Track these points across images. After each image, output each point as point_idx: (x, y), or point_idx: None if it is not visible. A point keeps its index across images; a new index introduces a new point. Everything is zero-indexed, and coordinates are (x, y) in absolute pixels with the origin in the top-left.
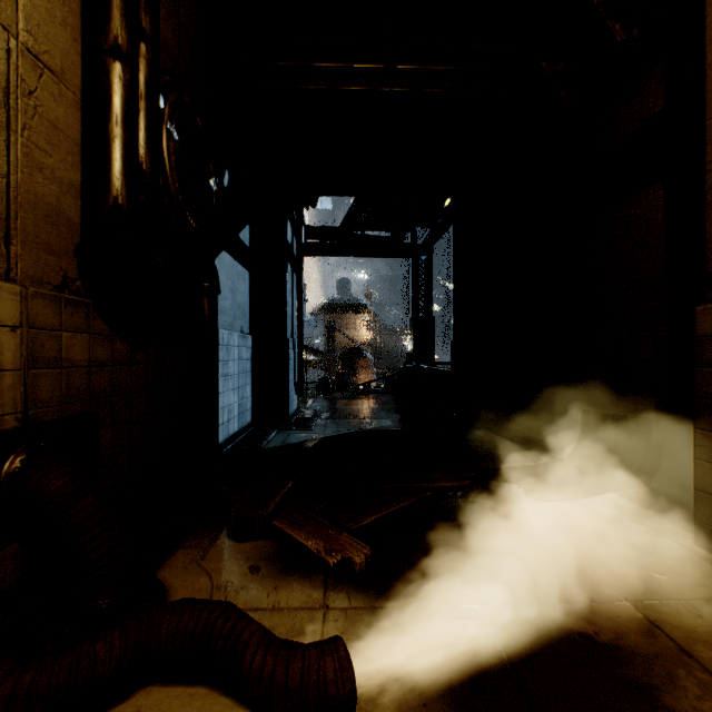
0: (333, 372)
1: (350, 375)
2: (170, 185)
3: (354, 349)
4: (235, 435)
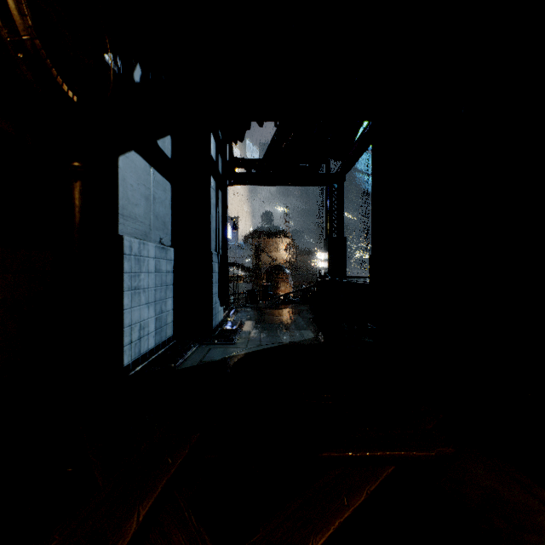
0: (259, 284)
1: (273, 287)
2: (13, 14)
3: (276, 267)
4: (150, 352)
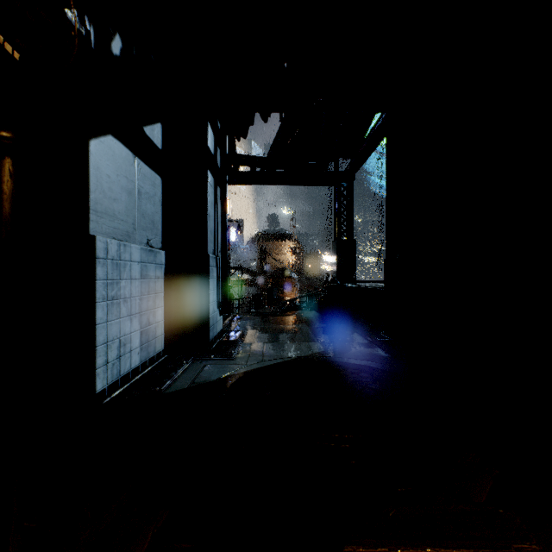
0: (264, 288)
1: (279, 291)
2: None
3: (282, 270)
4: (133, 372)
